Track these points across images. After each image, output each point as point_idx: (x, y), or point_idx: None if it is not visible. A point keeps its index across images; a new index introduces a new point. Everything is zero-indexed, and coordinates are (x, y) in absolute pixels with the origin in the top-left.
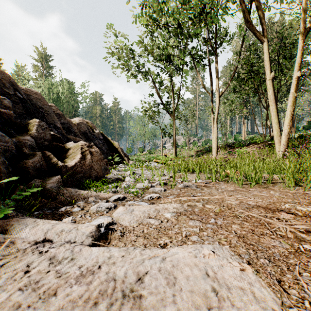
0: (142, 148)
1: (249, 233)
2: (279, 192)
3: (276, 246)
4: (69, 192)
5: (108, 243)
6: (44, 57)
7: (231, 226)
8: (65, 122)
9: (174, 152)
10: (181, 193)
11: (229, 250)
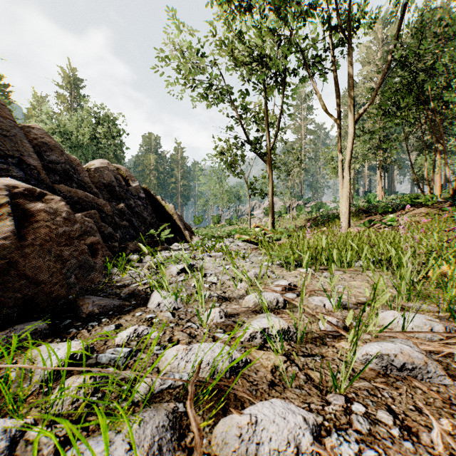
0: (217, 216)
1: None
2: None
3: None
4: None
5: None
6: (74, 82)
7: None
8: (59, 160)
9: (270, 223)
10: None
11: None
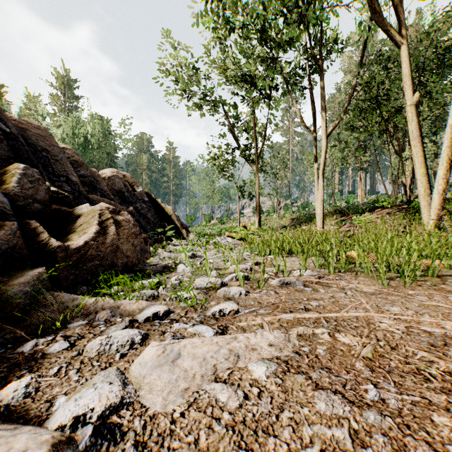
0: (209, 215)
1: None
2: None
3: None
4: (58, 301)
5: None
6: (67, 83)
7: (430, 419)
8: (87, 174)
9: (257, 222)
10: (281, 304)
11: None
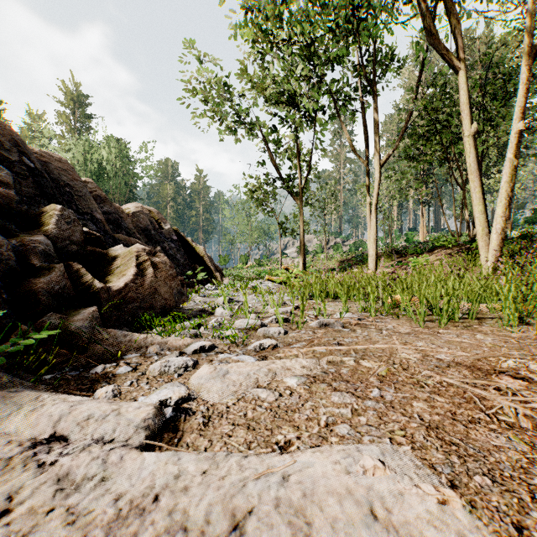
0: (245, 256)
1: (446, 419)
2: (492, 336)
3: (501, 446)
4: (112, 337)
5: (178, 439)
6: (77, 99)
7: (410, 405)
8: (111, 210)
9: (302, 264)
10: (316, 339)
11: (411, 457)
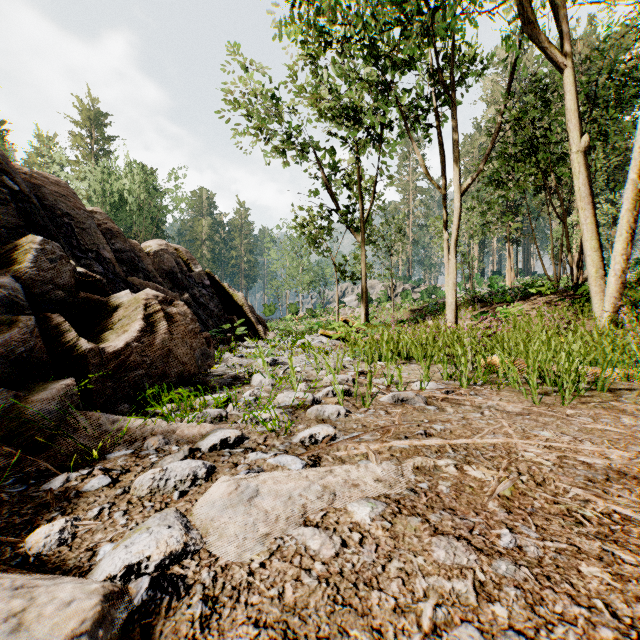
0: (295, 305)
1: None
2: None
3: None
4: (93, 424)
5: None
6: (95, 118)
7: (577, 570)
8: (124, 248)
9: (364, 314)
10: (394, 427)
11: None
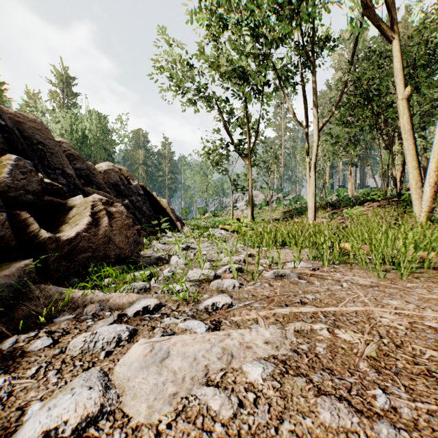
0: (203, 208)
1: None
2: None
3: None
4: (45, 294)
5: None
6: (66, 80)
7: None
8: (83, 167)
9: (250, 215)
10: (277, 297)
11: None
